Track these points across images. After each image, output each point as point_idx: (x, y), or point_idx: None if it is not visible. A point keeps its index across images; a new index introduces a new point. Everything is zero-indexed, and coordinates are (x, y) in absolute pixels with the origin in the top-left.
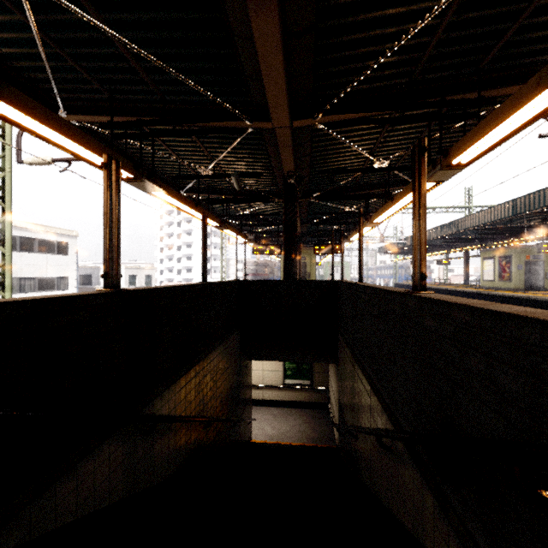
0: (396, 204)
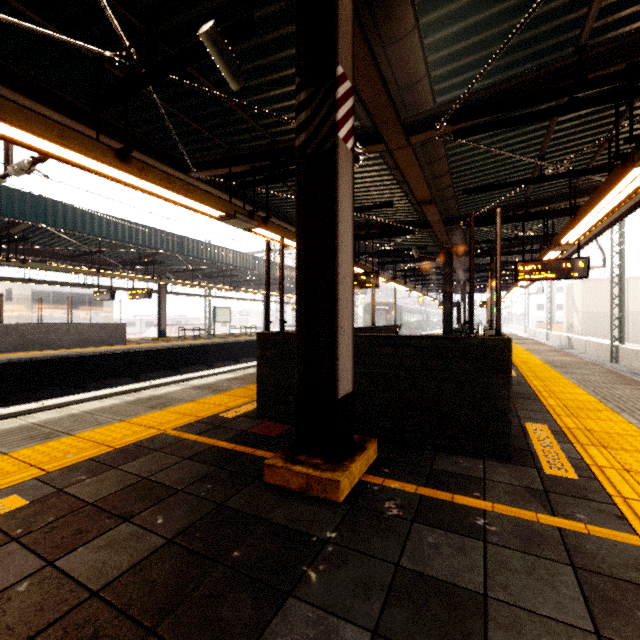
0: (143, 180)
